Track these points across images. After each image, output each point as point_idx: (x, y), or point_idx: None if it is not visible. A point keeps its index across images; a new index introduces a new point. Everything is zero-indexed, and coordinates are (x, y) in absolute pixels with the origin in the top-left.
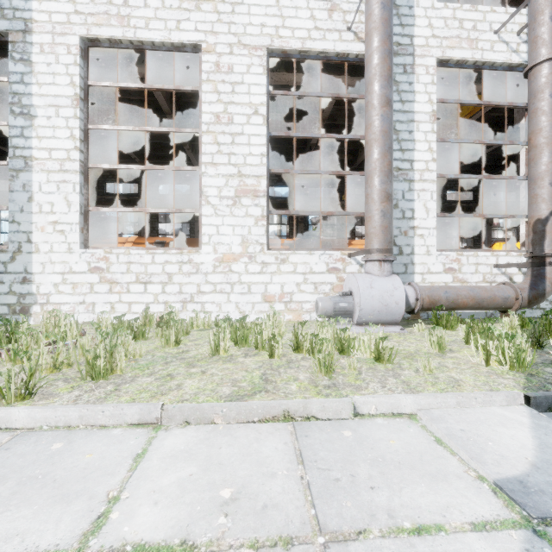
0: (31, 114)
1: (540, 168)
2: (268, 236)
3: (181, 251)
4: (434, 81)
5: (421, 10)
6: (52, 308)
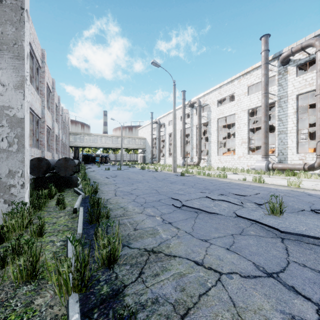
0: (211, 134)
1: (316, 128)
2: (249, 152)
3: (231, 156)
4: (295, 102)
5: (290, 83)
6: (213, 166)
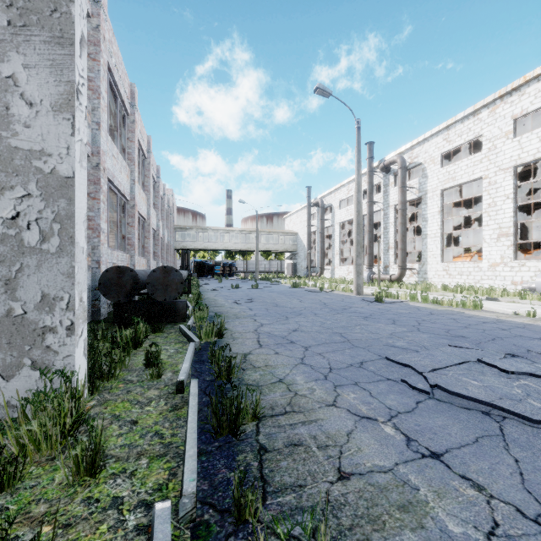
0: (427, 220)
1: None
2: (516, 254)
3: (474, 262)
4: None
5: None
6: (432, 283)
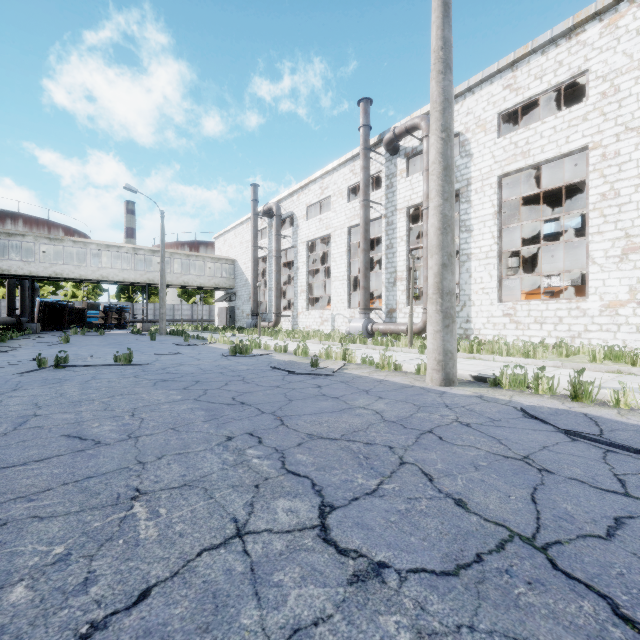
0: (470, 229)
1: None
2: None
3: (569, 301)
4: None
5: None
6: (481, 337)
